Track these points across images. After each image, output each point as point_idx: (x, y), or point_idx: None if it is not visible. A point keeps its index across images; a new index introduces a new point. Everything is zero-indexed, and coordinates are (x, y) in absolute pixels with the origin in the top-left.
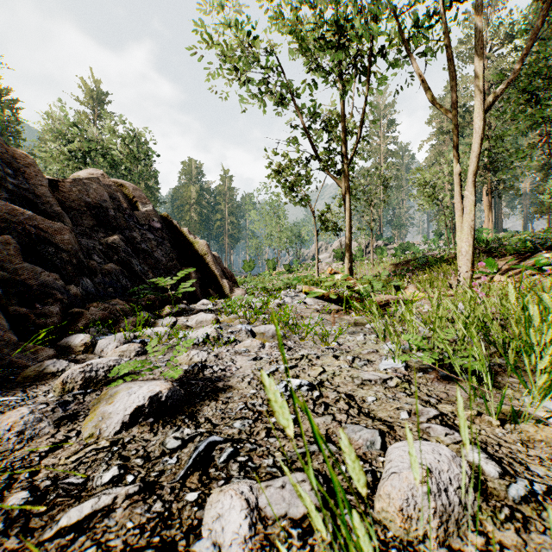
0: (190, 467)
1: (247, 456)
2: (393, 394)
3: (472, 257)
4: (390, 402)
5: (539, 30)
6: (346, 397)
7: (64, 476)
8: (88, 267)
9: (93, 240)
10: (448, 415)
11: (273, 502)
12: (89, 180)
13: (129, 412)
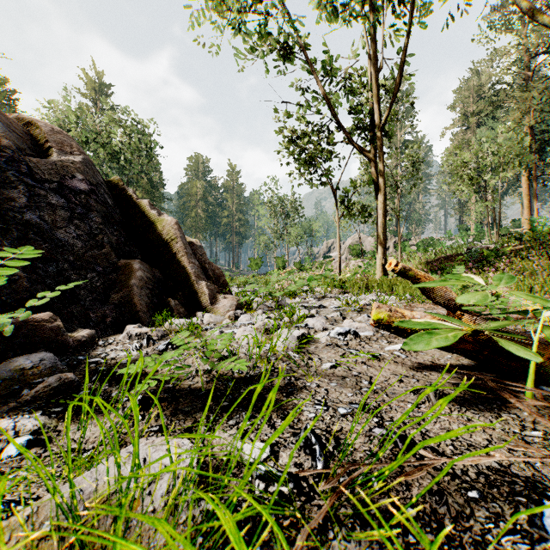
0: None
1: None
2: None
3: None
4: None
5: None
6: None
7: None
8: None
9: None
10: None
11: None
12: None
13: None
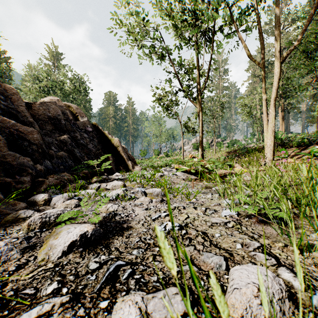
0: (103, 282)
1: (140, 275)
2: (231, 232)
3: (273, 148)
4: (229, 237)
5: (312, 15)
6: (202, 234)
7: (22, 288)
8: (48, 154)
9: (52, 138)
10: (266, 246)
11: (157, 308)
12: (50, 103)
13: (67, 245)
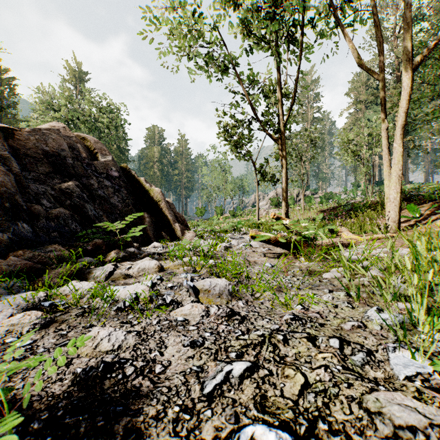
0: None
1: None
2: None
3: (399, 203)
4: None
5: None
6: None
7: None
8: (30, 211)
9: (47, 185)
10: None
11: None
12: (48, 131)
13: None
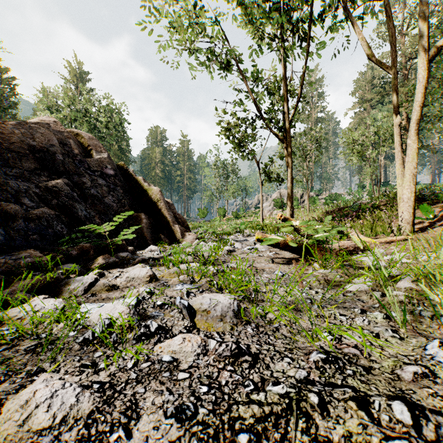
0: None
1: None
2: None
3: (413, 203)
4: None
5: None
6: None
7: None
8: (5, 211)
9: (32, 183)
10: None
11: None
12: (37, 125)
13: None
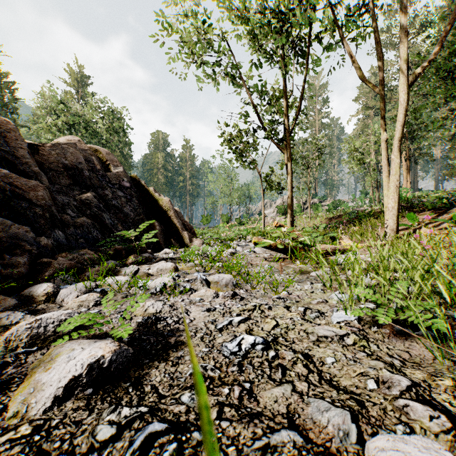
0: None
1: (193, 455)
2: (353, 354)
3: (397, 212)
4: (351, 365)
5: None
6: (303, 358)
7: None
8: (61, 221)
9: (69, 196)
10: (421, 385)
11: None
12: (66, 145)
13: (63, 384)
